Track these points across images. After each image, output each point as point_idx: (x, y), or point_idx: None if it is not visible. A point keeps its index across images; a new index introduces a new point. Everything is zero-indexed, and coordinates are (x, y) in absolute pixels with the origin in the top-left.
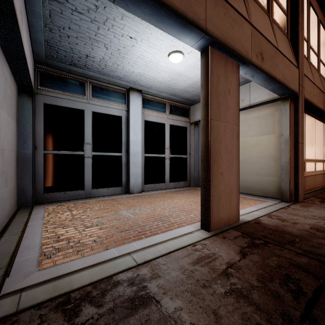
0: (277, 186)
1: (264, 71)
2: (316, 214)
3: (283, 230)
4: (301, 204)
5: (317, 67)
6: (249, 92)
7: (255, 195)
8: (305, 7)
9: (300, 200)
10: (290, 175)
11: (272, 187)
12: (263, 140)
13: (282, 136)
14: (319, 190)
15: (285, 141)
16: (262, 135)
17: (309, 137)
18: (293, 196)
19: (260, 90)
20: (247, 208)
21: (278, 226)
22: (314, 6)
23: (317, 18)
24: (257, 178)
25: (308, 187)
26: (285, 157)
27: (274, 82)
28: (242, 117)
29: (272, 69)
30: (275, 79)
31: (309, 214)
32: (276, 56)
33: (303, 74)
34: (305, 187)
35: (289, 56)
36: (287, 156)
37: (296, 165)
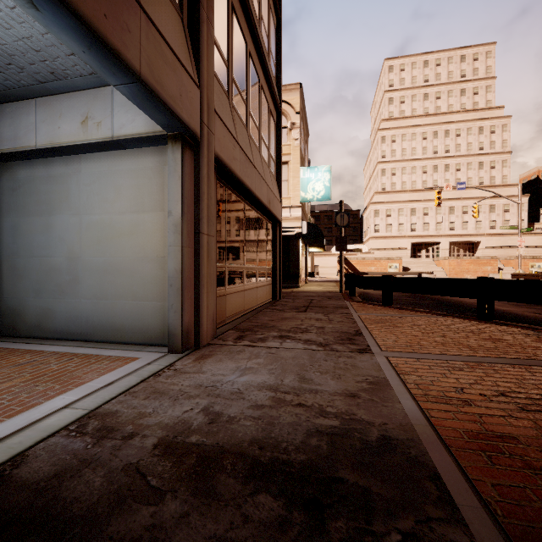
0: (167, 319)
1: (66, 1)
2: (207, 376)
3: (52, 500)
4: (201, 352)
5: (245, 121)
6: (112, 107)
7: (129, 344)
8: (225, 5)
9: (205, 343)
10: (183, 296)
11: (159, 322)
12: (145, 223)
13: (170, 216)
14: (249, 314)
15: (174, 227)
16: (143, 213)
17: (234, 229)
18: (193, 338)
19: (133, 109)
20: (47, 402)
21: (58, 476)
22: (240, 20)
23: (245, 45)
24: (134, 305)
25: (232, 312)
26: (174, 259)
27: (124, 71)
28: (105, 167)
29: (109, 26)
30: (123, 62)
31: (194, 382)
32: (127, 7)
33: (213, 109)
34: (227, 313)
35: (178, 49)
36: (178, 257)
37: (197, 277)
